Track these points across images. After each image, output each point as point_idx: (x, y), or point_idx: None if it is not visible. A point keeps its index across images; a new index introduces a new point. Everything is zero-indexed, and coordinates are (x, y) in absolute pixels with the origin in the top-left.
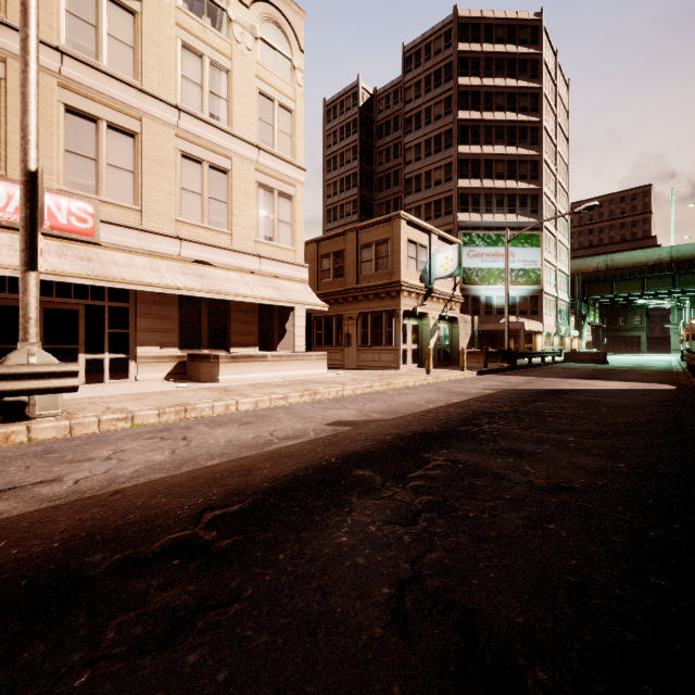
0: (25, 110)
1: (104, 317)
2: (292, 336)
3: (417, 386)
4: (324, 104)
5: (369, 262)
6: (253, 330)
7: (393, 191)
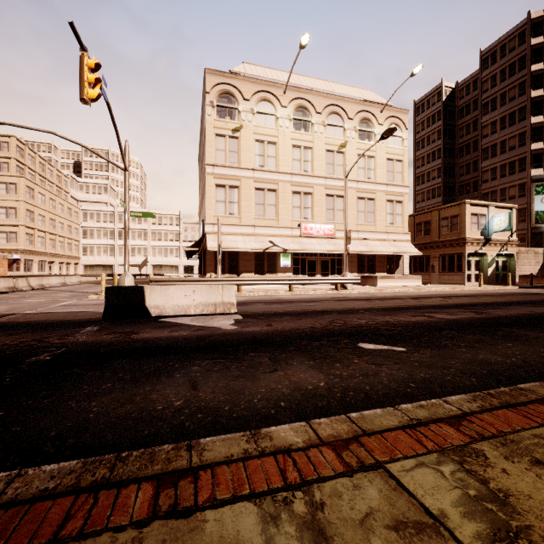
0: (346, 218)
1: (335, 262)
2: (402, 267)
3: (468, 290)
4: (414, 104)
5: (446, 227)
6: (384, 265)
7: (472, 156)
